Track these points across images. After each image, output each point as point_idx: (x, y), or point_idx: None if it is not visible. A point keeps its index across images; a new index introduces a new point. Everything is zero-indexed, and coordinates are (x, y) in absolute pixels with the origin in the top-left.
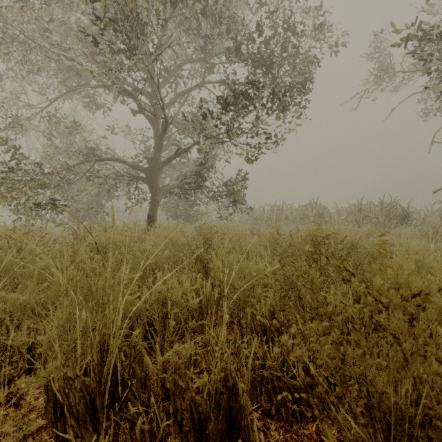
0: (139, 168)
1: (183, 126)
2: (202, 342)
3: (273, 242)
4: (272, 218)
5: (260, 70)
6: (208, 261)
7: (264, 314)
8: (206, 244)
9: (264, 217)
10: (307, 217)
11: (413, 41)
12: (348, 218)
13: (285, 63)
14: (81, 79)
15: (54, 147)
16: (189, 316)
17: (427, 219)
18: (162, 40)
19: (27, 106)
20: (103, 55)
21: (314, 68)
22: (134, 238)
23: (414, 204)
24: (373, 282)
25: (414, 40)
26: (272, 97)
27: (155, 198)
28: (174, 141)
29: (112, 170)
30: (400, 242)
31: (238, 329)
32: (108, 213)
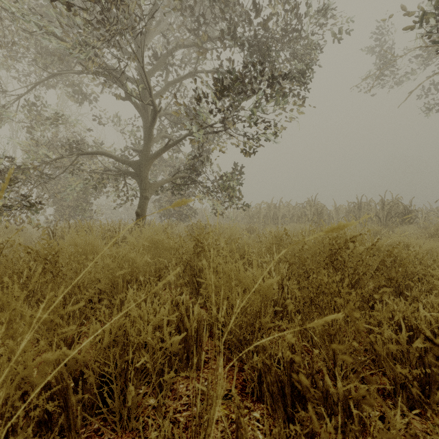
0: (126, 162)
1: (175, 118)
2: (186, 397)
3: (276, 244)
4: (269, 216)
5: (258, 56)
6: (199, 268)
7: (281, 362)
8: (197, 247)
9: (261, 215)
10: (305, 216)
11: (429, 18)
12: (347, 216)
13: (285, 48)
14: (64, 65)
15: (35, 139)
16: (165, 365)
17: (430, 217)
18: (152, 21)
19: (2, 92)
20: (79, 28)
21: (316, 54)
22: (118, 238)
23: (407, 202)
24: (404, 295)
25: (431, 18)
26: (272, 82)
27: (144, 194)
28: (166, 134)
29: (99, 164)
30: (416, 243)
31: (239, 369)
32: (97, 210)
